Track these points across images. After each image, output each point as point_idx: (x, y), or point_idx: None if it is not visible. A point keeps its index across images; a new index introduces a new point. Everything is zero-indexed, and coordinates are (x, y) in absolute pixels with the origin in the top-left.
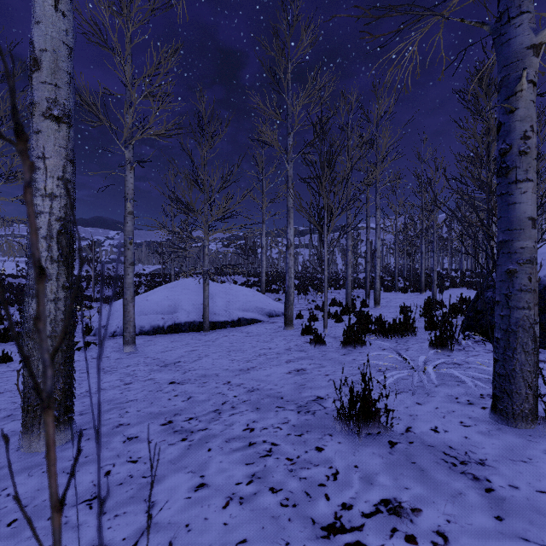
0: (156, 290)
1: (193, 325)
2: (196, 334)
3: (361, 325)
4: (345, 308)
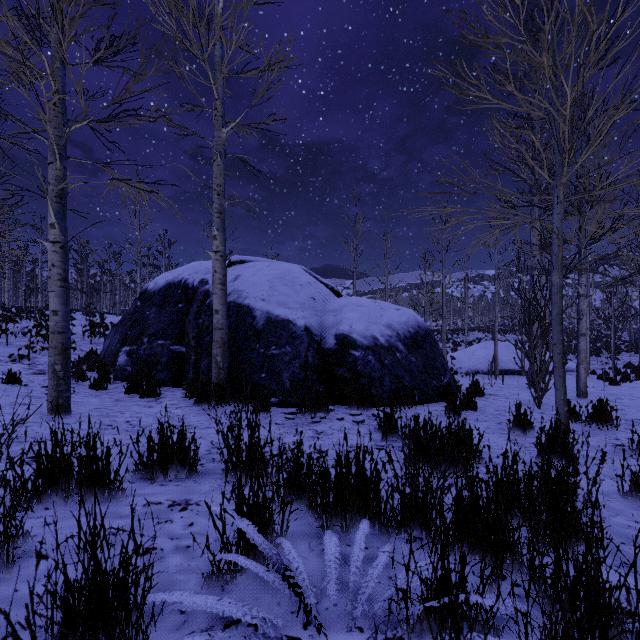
0: (474, 349)
1: (513, 371)
2: (519, 376)
3: (635, 376)
4: (634, 369)
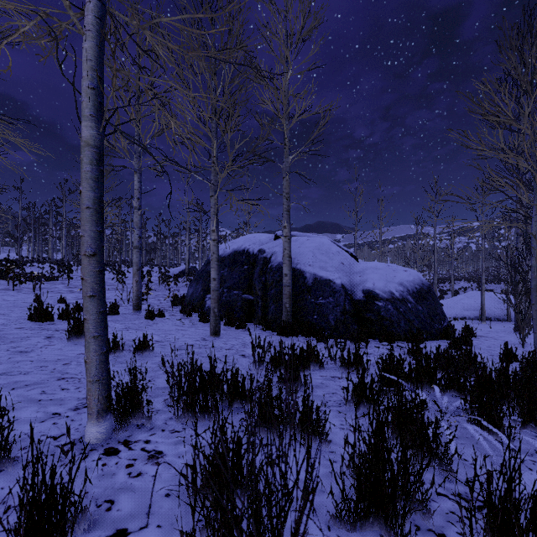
0: (461, 297)
1: (499, 318)
2: (505, 322)
3: None
4: None
